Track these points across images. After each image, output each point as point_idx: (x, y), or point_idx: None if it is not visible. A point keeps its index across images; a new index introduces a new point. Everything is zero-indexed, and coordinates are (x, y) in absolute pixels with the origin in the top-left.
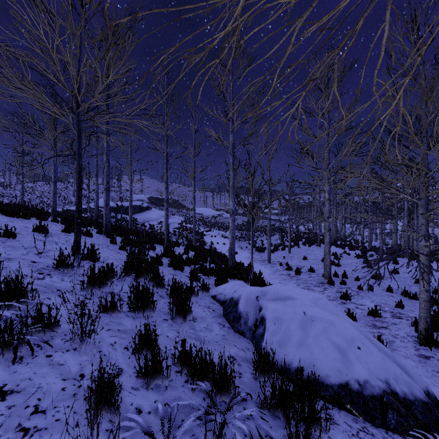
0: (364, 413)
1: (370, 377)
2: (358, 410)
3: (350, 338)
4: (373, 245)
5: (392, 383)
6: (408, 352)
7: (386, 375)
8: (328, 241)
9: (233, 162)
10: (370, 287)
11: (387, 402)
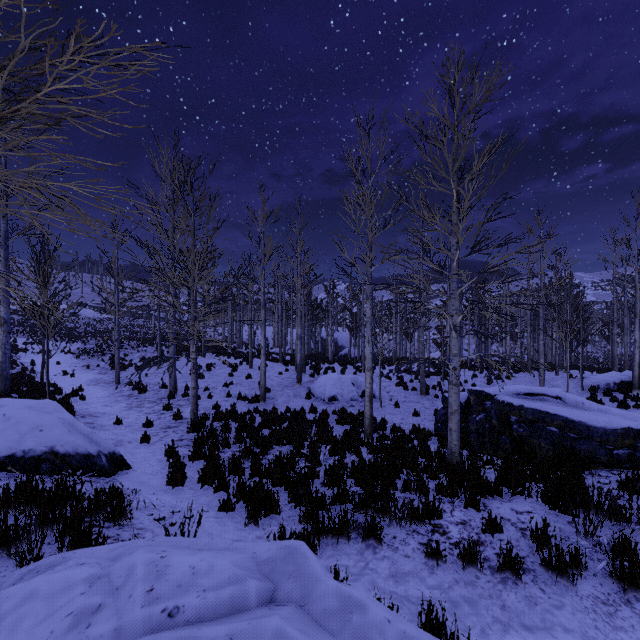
0: (22, 469)
1: (37, 446)
2: (17, 468)
3: (38, 425)
4: (277, 351)
5: (58, 447)
6: (170, 440)
7: (55, 443)
8: (173, 351)
9: (7, 256)
10: (209, 395)
11: (44, 458)
